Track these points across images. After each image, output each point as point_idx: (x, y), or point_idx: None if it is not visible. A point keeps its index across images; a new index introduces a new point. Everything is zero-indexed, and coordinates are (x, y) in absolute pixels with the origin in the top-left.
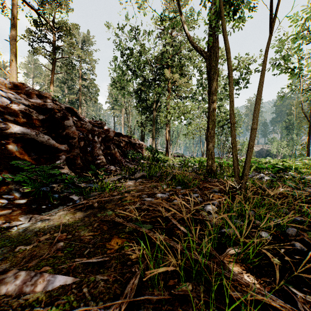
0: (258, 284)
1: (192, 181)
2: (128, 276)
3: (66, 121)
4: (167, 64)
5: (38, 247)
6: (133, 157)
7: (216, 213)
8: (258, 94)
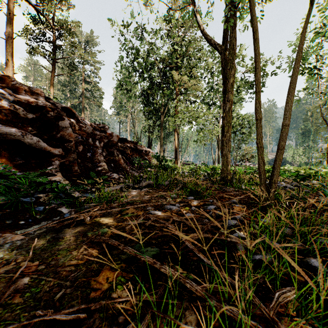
0: None
1: (206, 190)
2: None
3: (61, 122)
4: (176, 66)
5: None
6: (139, 165)
7: (241, 230)
8: (290, 83)
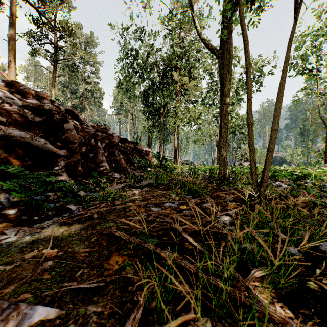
0: (296, 318)
1: (203, 189)
2: (128, 306)
3: (65, 124)
4: (175, 66)
5: (21, 267)
6: (139, 165)
7: (233, 224)
8: (279, 91)
